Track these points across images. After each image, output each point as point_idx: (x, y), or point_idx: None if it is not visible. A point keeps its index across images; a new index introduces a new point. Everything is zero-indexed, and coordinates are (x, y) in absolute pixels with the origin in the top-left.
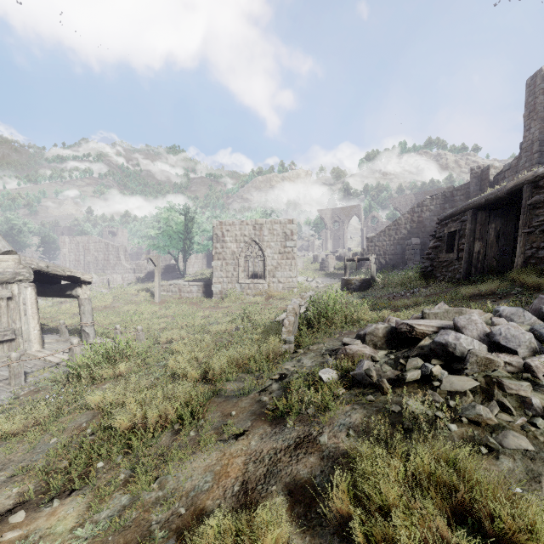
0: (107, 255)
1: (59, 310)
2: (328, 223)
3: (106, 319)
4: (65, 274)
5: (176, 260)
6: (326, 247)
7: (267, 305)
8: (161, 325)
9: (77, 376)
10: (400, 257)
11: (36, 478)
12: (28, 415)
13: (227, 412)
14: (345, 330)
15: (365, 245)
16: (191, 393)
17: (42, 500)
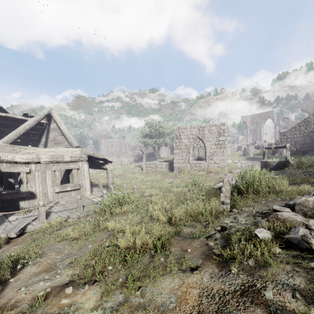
0: (121, 148)
1: (99, 175)
2: (248, 124)
3: (119, 181)
4: (101, 157)
5: (154, 150)
6: (247, 140)
7: (207, 177)
8: (145, 185)
9: (104, 211)
10: (310, 146)
11: (80, 267)
12: (81, 229)
13: (184, 248)
14: (270, 198)
15: (277, 138)
16: (161, 232)
17: (80, 282)
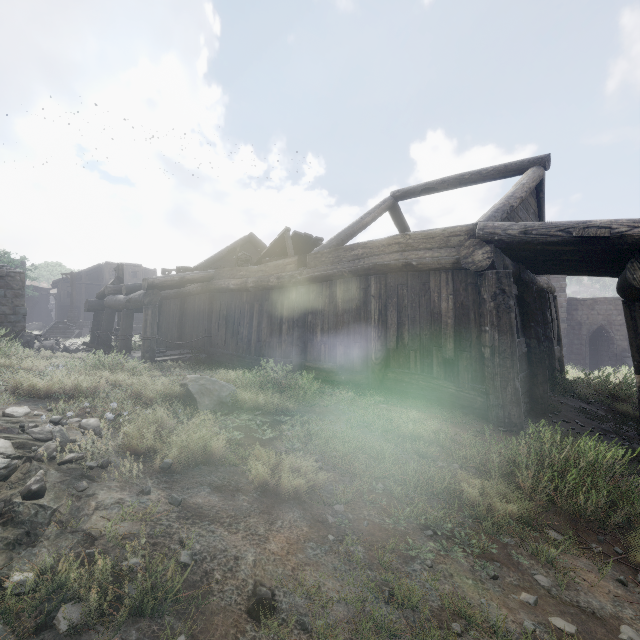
0: None
1: None
2: None
3: None
4: None
5: None
6: None
7: None
8: None
9: None
10: None
11: None
12: None
13: None
14: None
15: None
16: None
17: None
